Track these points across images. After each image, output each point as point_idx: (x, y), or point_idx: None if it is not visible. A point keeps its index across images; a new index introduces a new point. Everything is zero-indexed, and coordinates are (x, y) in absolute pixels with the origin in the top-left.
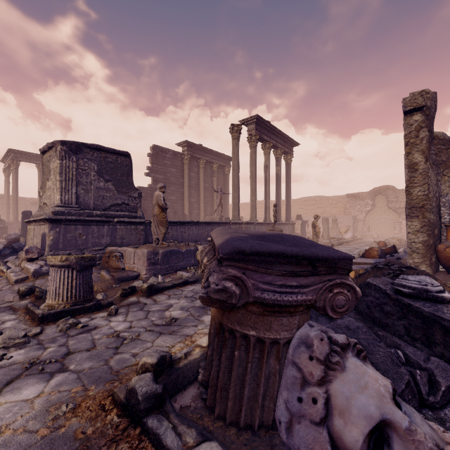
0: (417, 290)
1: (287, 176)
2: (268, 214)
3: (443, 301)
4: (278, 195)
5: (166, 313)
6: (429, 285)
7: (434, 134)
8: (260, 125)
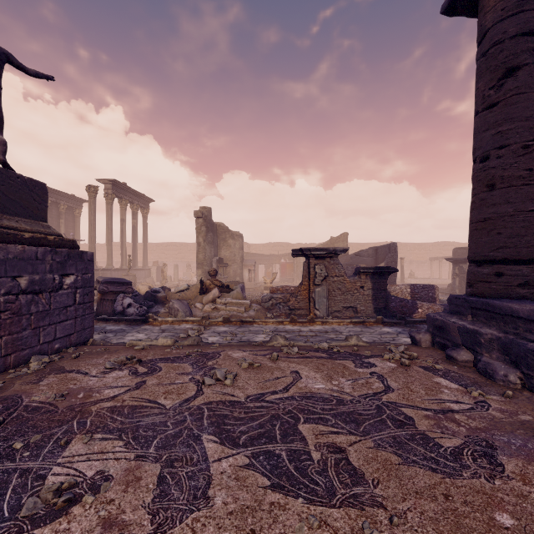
0: (155, 290)
1: (144, 228)
2: (124, 261)
3: (160, 292)
4: (134, 244)
5: None
6: (158, 289)
7: (220, 224)
8: (117, 186)
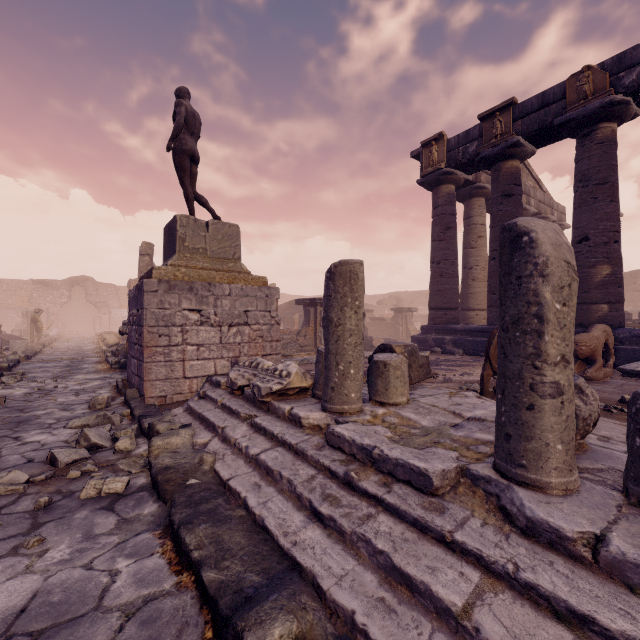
0: None
1: None
2: None
3: None
4: None
5: (55, 370)
6: None
7: None
8: None
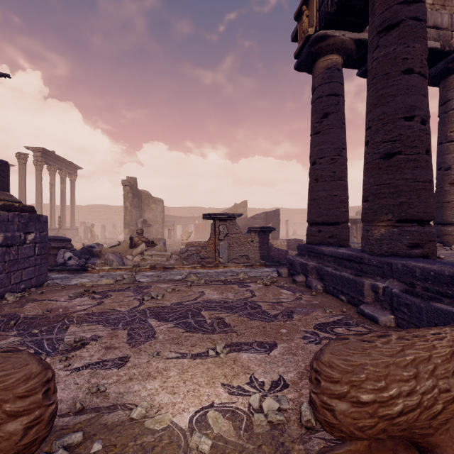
0: (90, 246)
1: (72, 192)
2: (53, 222)
3: (95, 247)
4: (63, 206)
5: None
6: (93, 245)
7: (144, 191)
8: (46, 154)
